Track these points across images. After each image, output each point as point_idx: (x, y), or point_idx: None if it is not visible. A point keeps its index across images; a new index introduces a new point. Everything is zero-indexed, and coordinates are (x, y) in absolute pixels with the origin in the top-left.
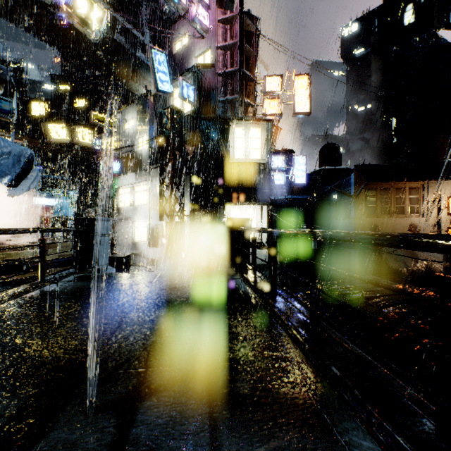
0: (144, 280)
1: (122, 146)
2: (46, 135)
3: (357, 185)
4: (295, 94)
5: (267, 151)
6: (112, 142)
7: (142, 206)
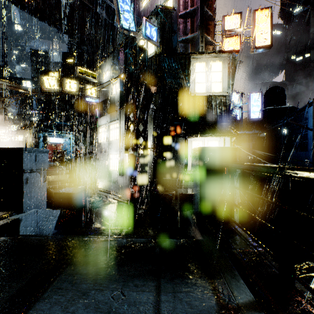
0: (22, 287)
1: (101, 94)
2: (41, 86)
3: None
4: (255, 28)
5: (228, 83)
6: (93, 91)
7: (115, 141)
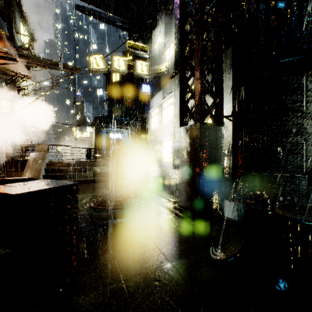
0: None
1: (153, 69)
2: (89, 67)
3: None
4: None
5: None
6: (144, 67)
7: (168, 123)
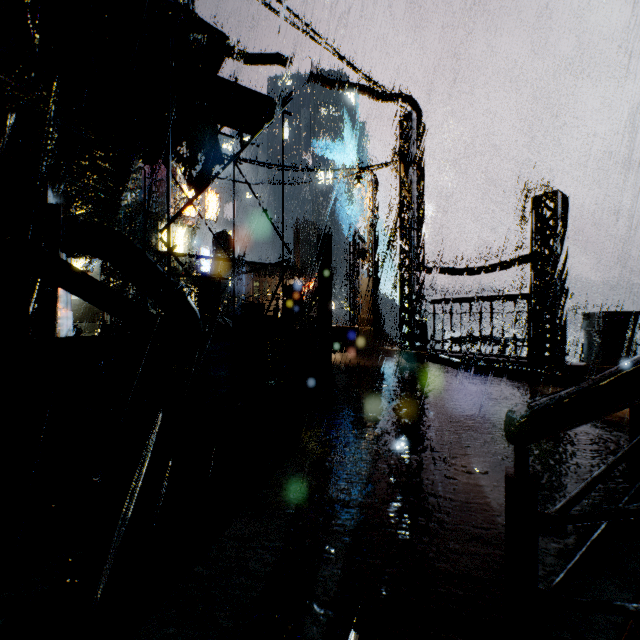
0: None
1: None
2: None
3: (248, 278)
4: (206, 205)
5: (189, 248)
6: None
7: None
